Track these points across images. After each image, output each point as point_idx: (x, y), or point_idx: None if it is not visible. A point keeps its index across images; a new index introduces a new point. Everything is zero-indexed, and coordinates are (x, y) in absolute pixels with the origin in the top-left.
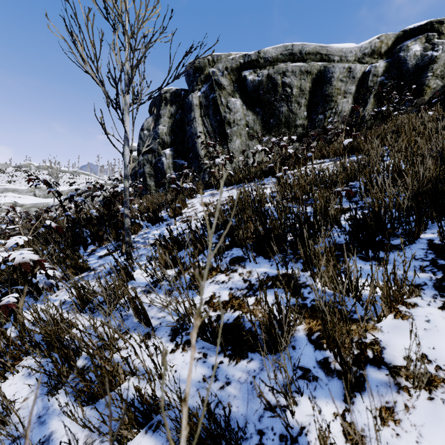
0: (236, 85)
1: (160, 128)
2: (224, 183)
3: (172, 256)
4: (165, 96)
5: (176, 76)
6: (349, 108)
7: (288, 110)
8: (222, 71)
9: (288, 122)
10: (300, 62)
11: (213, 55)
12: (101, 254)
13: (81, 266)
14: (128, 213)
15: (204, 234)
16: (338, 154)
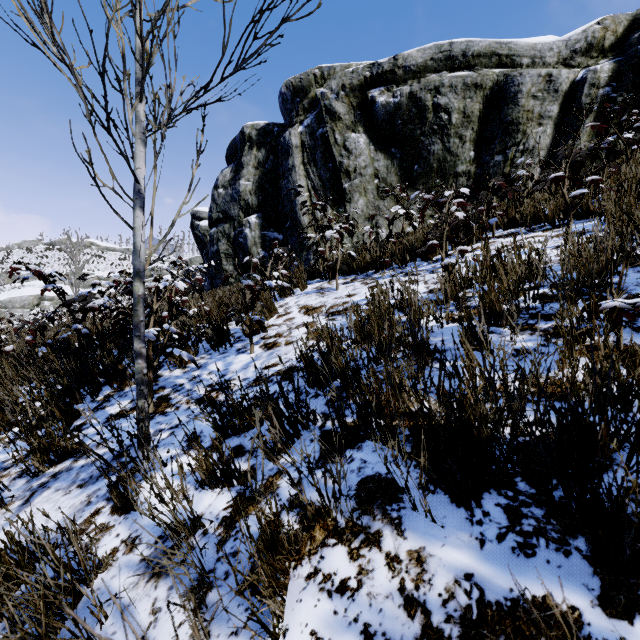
0: (358, 112)
1: (242, 183)
2: (341, 270)
3: (223, 461)
4: (249, 136)
5: (242, 61)
6: (547, 142)
7: (443, 149)
8: (336, 92)
9: (444, 169)
10: (463, 71)
11: (322, 67)
12: (114, 410)
13: (62, 447)
14: (141, 349)
15: (298, 401)
16: (542, 218)
